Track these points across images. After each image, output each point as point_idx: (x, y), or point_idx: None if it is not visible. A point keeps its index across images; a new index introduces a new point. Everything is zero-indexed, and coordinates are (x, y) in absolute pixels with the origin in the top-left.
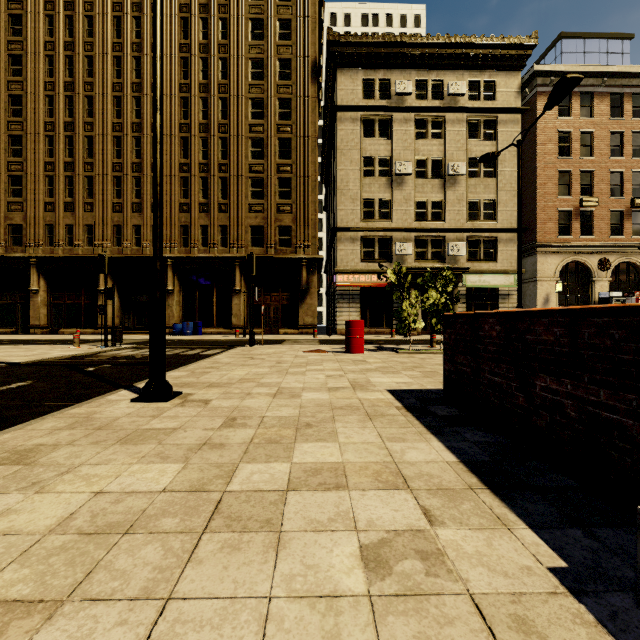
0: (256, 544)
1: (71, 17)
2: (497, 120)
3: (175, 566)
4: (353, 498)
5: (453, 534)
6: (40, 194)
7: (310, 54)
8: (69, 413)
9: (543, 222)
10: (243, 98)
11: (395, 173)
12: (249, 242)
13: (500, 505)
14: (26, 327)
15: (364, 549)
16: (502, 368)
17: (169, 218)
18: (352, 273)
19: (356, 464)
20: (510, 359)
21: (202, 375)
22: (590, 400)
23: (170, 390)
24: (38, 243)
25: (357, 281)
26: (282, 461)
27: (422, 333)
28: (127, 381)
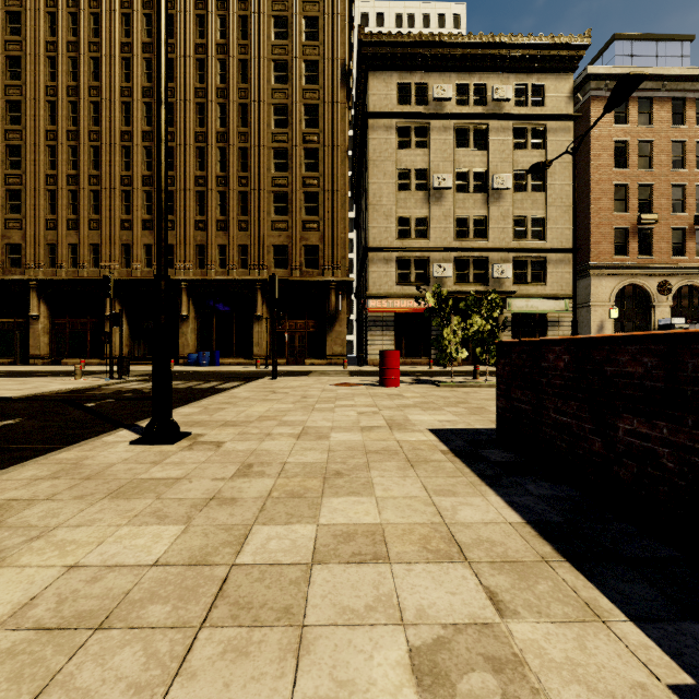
0: (270, 646)
1: (75, 14)
2: (546, 128)
3: (158, 682)
4: (396, 575)
5: (531, 630)
6: (41, 210)
7: (339, 55)
8: (55, 458)
9: (597, 241)
10: (265, 104)
11: (433, 187)
12: (272, 263)
13: (586, 585)
14: (25, 357)
15: (415, 654)
16: (572, 406)
17: (183, 237)
18: (386, 297)
19: (398, 526)
20: (583, 395)
21: (216, 412)
22: (696, 449)
23: (177, 430)
24: (39, 264)
25: (391, 306)
26: (306, 522)
27: (463, 364)
28: (130, 419)
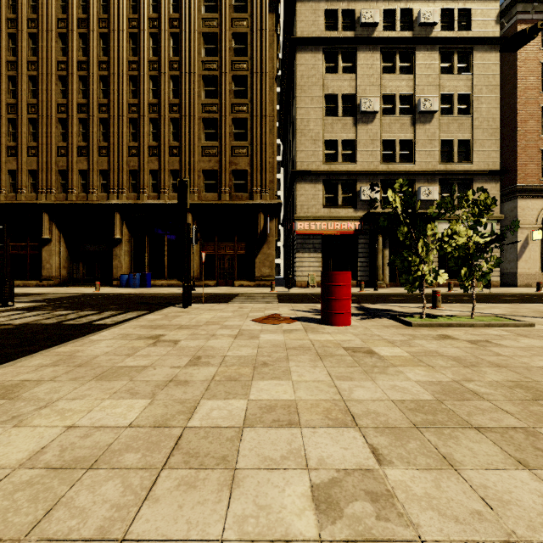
0: None
1: None
2: (472, 52)
3: None
4: None
5: None
6: None
7: None
8: None
9: (524, 163)
10: (195, 32)
11: (360, 110)
12: (202, 187)
13: None
14: None
15: None
16: None
17: (117, 162)
18: (313, 220)
19: None
20: None
21: None
22: None
23: None
24: None
25: (319, 229)
26: None
27: (389, 285)
28: None
